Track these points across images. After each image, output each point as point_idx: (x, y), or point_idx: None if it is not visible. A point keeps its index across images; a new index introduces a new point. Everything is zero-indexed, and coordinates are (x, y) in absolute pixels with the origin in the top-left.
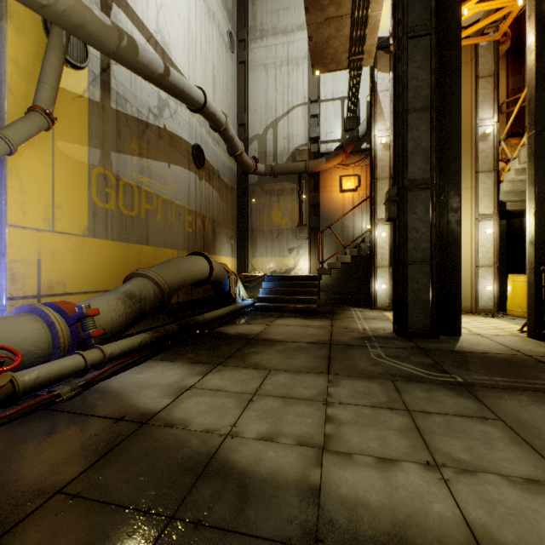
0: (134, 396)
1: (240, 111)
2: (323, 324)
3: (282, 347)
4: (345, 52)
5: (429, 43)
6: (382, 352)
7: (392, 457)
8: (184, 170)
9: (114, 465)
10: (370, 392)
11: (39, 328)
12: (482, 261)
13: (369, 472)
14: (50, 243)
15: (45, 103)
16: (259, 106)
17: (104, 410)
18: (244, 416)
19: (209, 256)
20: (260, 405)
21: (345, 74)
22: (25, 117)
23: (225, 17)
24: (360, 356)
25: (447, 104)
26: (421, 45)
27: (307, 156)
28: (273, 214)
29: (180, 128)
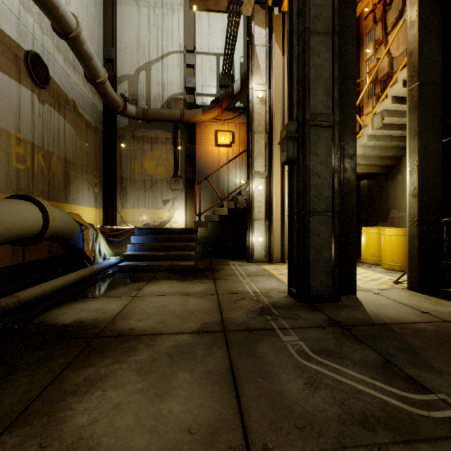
0: None
1: (107, 44)
2: (205, 289)
3: (148, 352)
4: None
5: None
6: (302, 341)
7: None
8: (7, 79)
9: None
10: None
11: None
12: None
13: None
14: None
15: None
16: (130, 44)
17: None
18: None
19: (42, 202)
20: None
21: (220, 31)
22: None
23: None
24: (279, 359)
25: (344, 38)
26: None
27: (183, 105)
28: (146, 162)
29: None
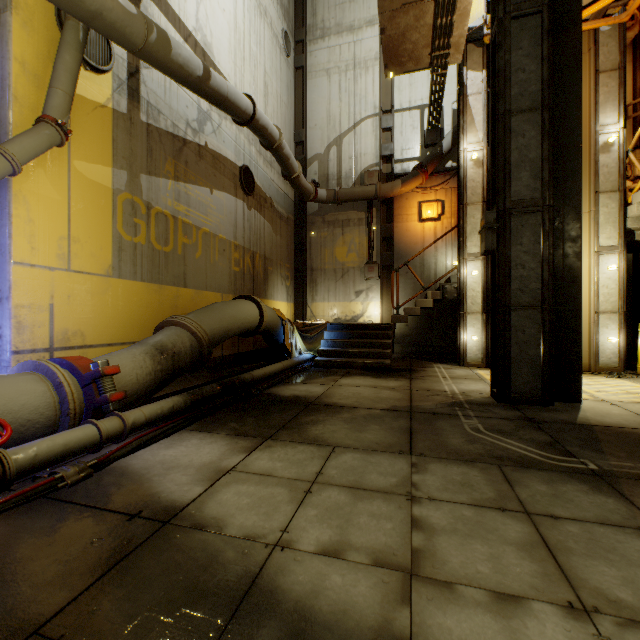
0: (158, 481)
1: (297, 126)
2: (399, 385)
3: (349, 414)
4: (426, 46)
5: (540, 23)
6: (480, 423)
7: (515, 592)
8: (229, 197)
9: (117, 589)
10: (469, 483)
11: (44, 390)
12: (603, 306)
13: (482, 617)
14: (65, 285)
15: (57, 112)
16: (320, 120)
17: (116, 501)
18: (300, 516)
19: (258, 300)
20: (320, 499)
21: (425, 77)
22: (32, 129)
23: (279, 13)
24: (451, 429)
25: (563, 102)
26: (528, 27)
27: (379, 178)
28: (337, 249)
29: (224, 146)
